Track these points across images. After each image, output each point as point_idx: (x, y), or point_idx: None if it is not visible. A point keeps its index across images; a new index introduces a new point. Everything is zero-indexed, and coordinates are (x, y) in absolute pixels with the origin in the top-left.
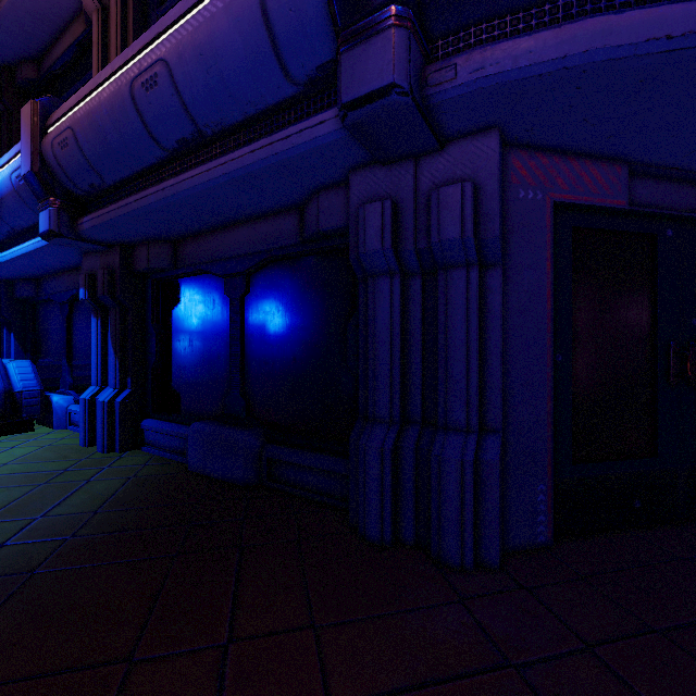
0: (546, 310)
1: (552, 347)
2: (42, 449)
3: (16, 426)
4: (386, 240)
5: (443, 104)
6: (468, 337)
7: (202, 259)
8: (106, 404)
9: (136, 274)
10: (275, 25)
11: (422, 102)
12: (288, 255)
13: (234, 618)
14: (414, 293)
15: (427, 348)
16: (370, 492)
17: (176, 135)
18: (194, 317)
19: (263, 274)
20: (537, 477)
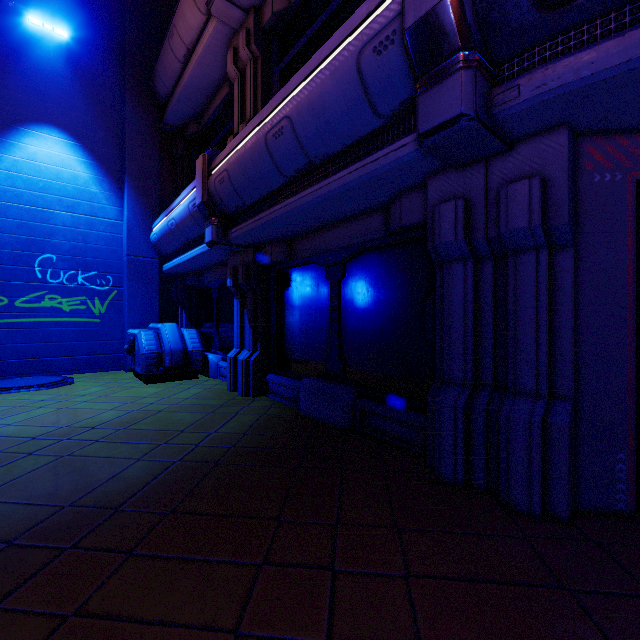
0: (626, 286)
1: (635, 322)
2: (206, 391)
3: (189, 374)
4: (459, 233)
5: (508, 118)
6: (537, 313)
7: (310, 253)
8: (244, 361)
9: (263, 266)
10: (367, 80)
11: (488, 120)
12: (376, 246)
13: (340, 511)
14: (486, 274)
15: (498, 322)
16: (444, 441)
17: (294, 166)
18: (303, 297)
19: (356, 262)
20: (616, 447)
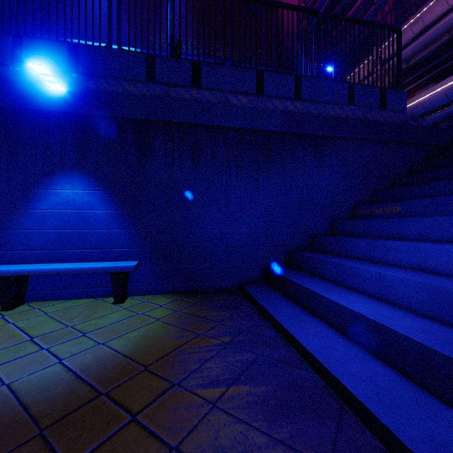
0: None
1: None
2: None
3: None
4: None
5: None
6: None
7: None
8: None
9: None
10: (447, 95)
11: None
12: None
13: None
14: None
15: None
16: None
17: (419, 114)
18: None
19: None
20: None
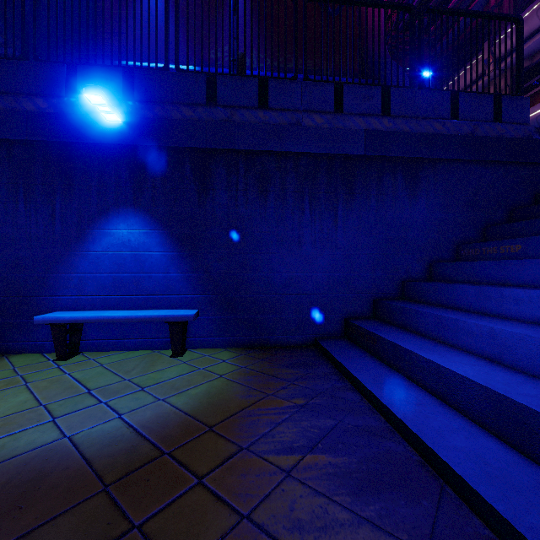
0: None
1: None
2: None
3: None
4: None
5: None
6: None
7: None
8: None
9: None
10: None
11: None
12: None
13: None
14: None
15: None
16: None
17: None
18: None
19: None
20: None
